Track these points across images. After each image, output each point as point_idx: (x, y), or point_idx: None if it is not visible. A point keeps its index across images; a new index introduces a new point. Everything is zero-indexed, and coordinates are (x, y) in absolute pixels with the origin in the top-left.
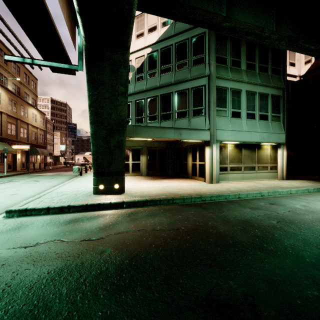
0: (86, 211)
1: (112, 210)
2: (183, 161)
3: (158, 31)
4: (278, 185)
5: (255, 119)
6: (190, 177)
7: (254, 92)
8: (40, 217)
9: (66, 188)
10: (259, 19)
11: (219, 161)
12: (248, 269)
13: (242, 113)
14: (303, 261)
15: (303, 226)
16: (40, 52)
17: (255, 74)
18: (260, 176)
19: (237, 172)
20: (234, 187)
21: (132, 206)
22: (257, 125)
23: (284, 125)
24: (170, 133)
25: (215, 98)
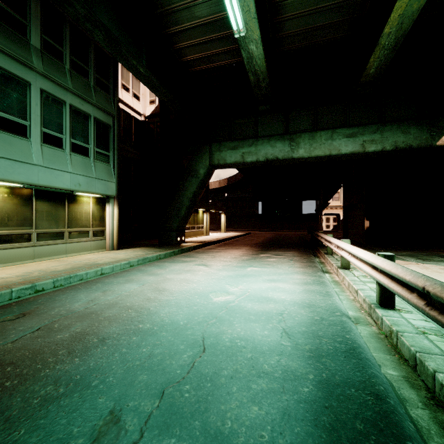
0: None
1: None
2: None
3: None
4: (93, 261)
5: (64, 148)
6: None
7: (60, 99)
8: None
9: None
10: None
11: None
12: None
13: (31, 129)
14: None
15: (8, 384)
16: None
17: (62, 68)
18: (75, 248)
19: (18, 244)
20: None
21: None
22: (67, 160)
23: (115, 170)
24: None
25: None
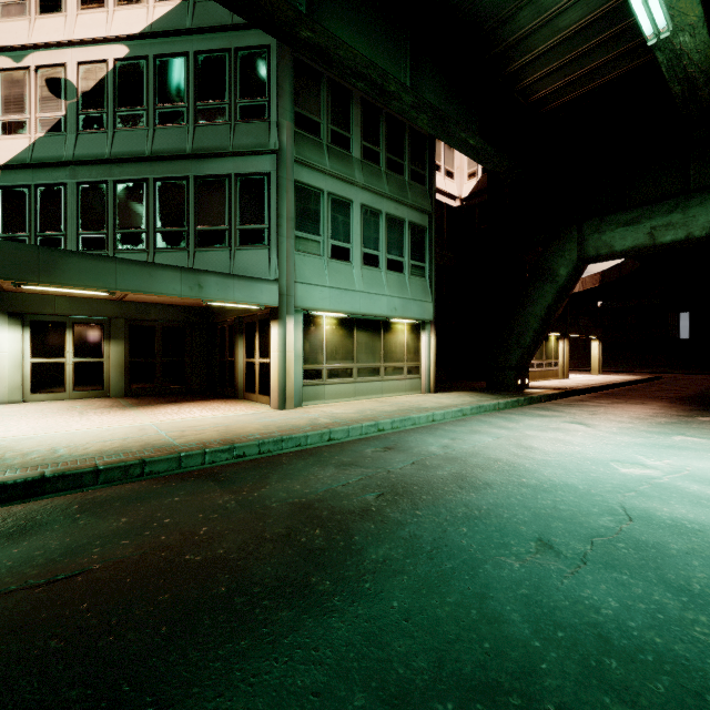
0: None
1: None
2: (228, 357)
3: (147, 6)
4: (416, 404)
5: (380, 267)
6: (242, 396)
7: (377, 210)
8: None
9: None
10: (379, 52)
11: (304, 356)
12: (210, 701)
13: (353, 251)
14: (383, 614)
15: (425, 498)
16: None
17: (379, 173)
18: (390, 387)
19: (343, 380)
20: (329, 414)
21: None
22: (384, 280)
23: (432, 286)
24: (168, 282)
25: (292, 208)
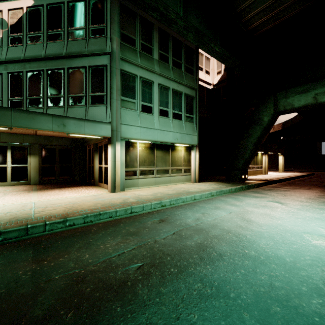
0: None
1: None
2: (92, 164)
3: None
4: (187, 189)
5: (169, 117)
6: (97, 184)
7: (167, 87)
8: None
9: None
10: None
11: (126, 163)
12: None
13: (154, 108)
14: None
15: (172, 270)
16: None
17: (168, 67)
18: (174, 179)
19: (148, 176)
20: (136, 196)
21: None
22: (171, 124)
23: (197, 127)
24: (44, 122)
25: (119, 84)
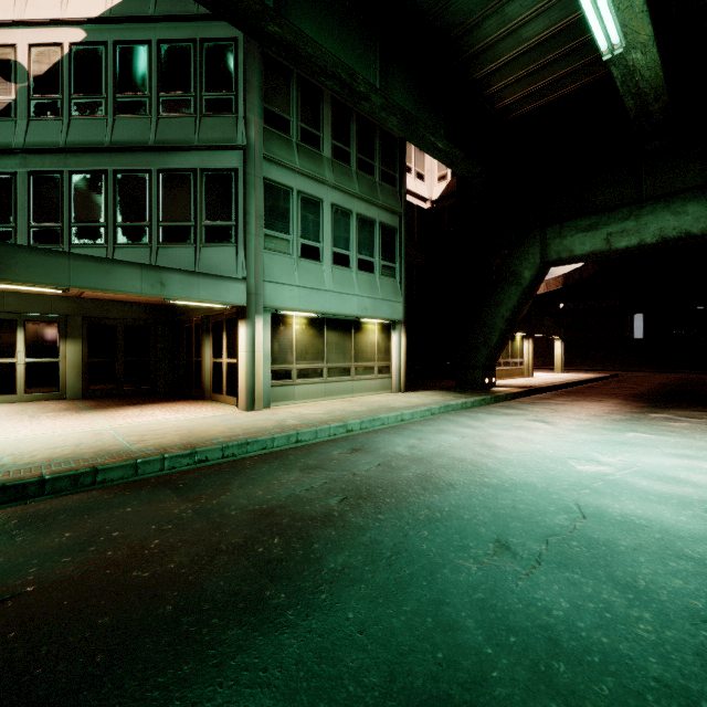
0: None
1: None
2: (195, 357)
3: None
4: (386, 404)
5: (351, 267)
6: (210, 397)
7: (348, 210)
8: None
9: None
10: (348, 52)
11: (273, 356)
12: None
13: (323, 251)
14: (337, 627)
15: (389, 501)
16: None
17: (350, 172)
18: (361, 386)
19: (313, 380)
20: (298, 415)
21: None
22: (354, 280)
23: (402, 286)
24: (127, 279)
25: (260, 205)
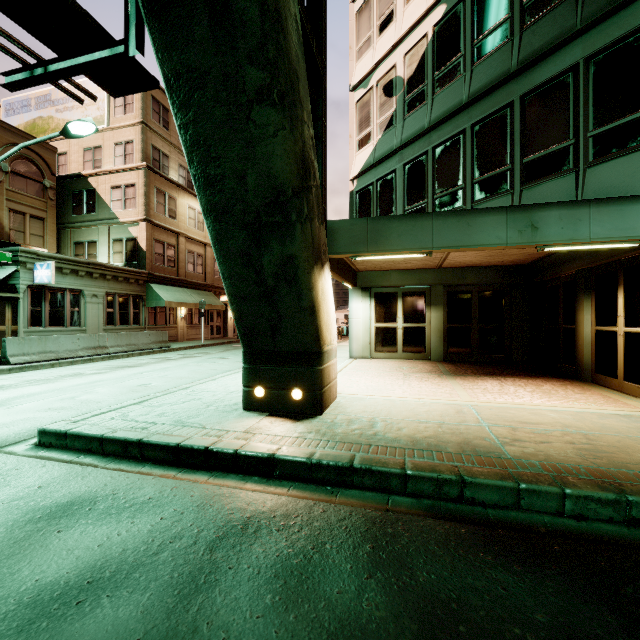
0: (170, 466)
1: (213, 487)
2: (562, 324)
3: None
4: None
5: None
6: (589, 378)
7: None
8: (51, 467)
9: (227, 381)
10: None
11: None
12: None
13: None
14: None
15: None
16: (27, 29)
17: None
18: None
19: None
20: None
21: (300, 478)
22: None
23: None
24: (489, 229)
25: None
